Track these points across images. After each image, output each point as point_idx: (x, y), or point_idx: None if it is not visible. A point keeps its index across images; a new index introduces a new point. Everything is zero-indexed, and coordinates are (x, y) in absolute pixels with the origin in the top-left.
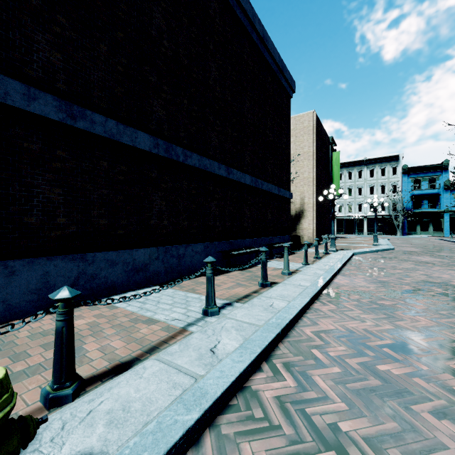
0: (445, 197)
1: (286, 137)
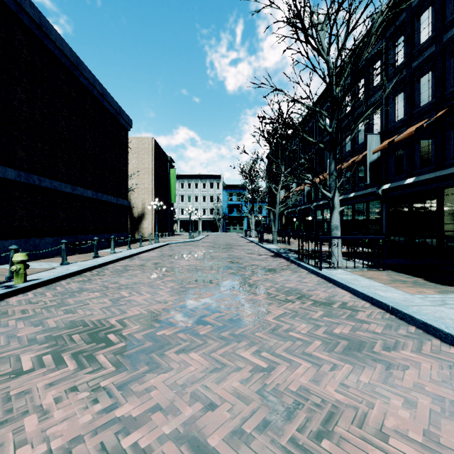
0: (245, 207)
1: (124, 160)
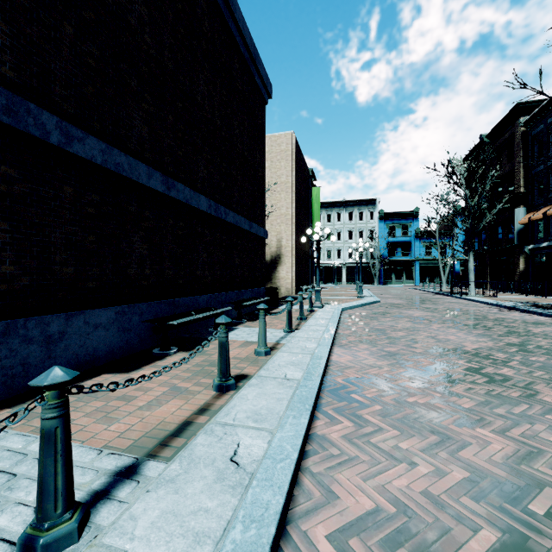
0: (416, 246)
1: (260, 155)
